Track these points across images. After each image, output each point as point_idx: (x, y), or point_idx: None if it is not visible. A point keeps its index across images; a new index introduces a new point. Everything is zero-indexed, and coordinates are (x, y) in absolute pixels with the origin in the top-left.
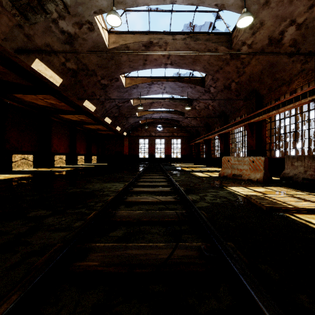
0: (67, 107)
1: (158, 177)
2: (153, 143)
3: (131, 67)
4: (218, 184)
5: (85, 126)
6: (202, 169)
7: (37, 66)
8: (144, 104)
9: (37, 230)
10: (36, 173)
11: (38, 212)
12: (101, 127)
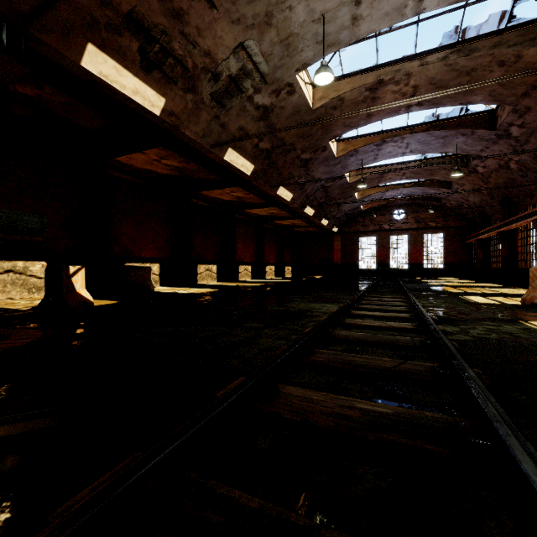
0: (256, 198)
1: (392, 300)
2: (385, 244)
3: (347, 126)
4: (509, 316)
5: (276, 222)
6: (488, 291)
7: (229, 157)
8: (369, 178)
9: (259, 336)
10: (225, 288)
11: (252, 324)
12: (298, 222)
